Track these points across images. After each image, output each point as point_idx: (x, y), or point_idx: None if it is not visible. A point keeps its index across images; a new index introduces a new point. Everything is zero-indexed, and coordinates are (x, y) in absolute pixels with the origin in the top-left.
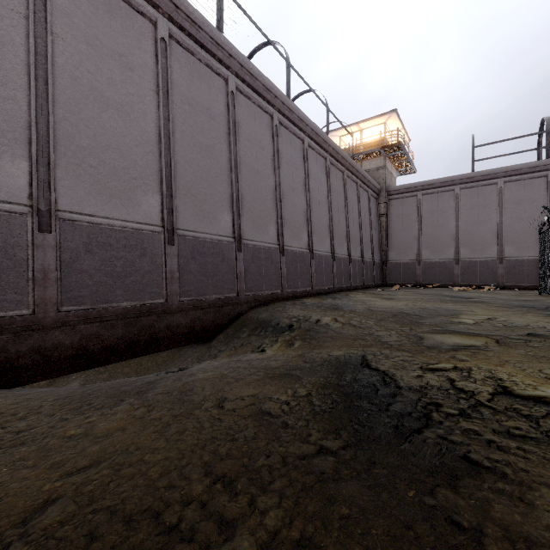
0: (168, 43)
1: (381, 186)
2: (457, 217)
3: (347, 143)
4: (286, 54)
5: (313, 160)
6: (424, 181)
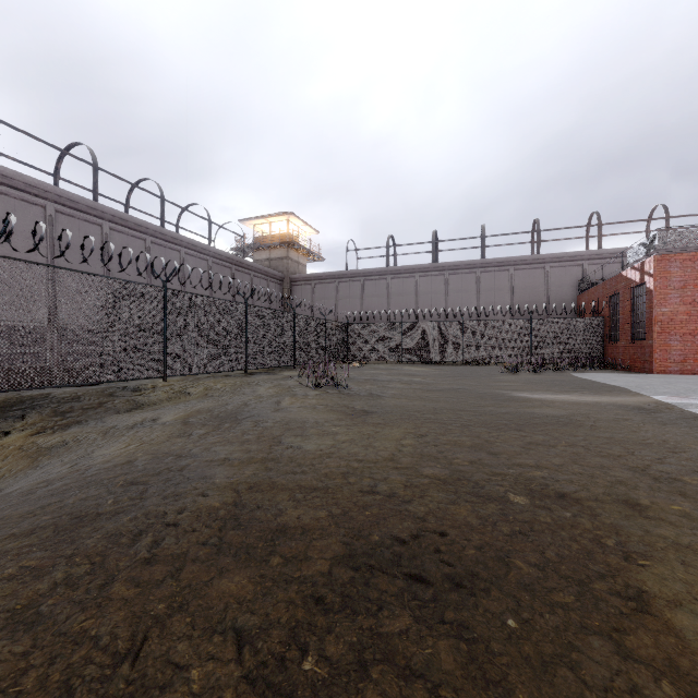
0: (54, 217)
1: (285, 273)
2: (337, 304)
3: (264, 230)
4: (161, 193)
5: (192, 264)
6: (316, 273)
